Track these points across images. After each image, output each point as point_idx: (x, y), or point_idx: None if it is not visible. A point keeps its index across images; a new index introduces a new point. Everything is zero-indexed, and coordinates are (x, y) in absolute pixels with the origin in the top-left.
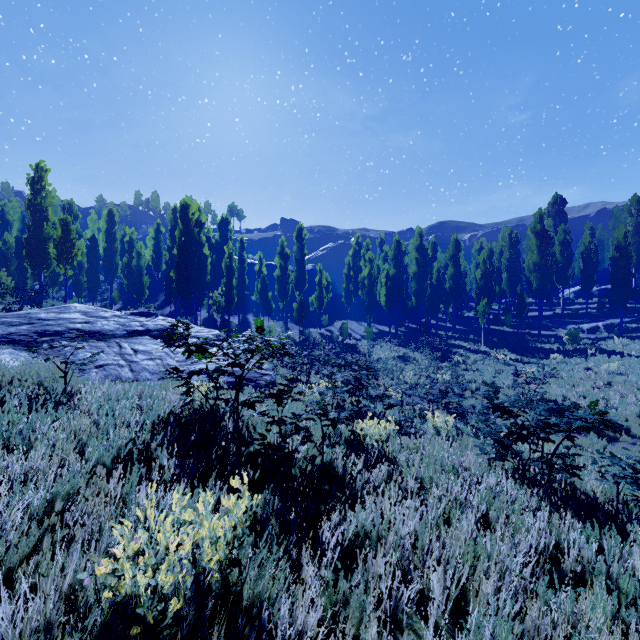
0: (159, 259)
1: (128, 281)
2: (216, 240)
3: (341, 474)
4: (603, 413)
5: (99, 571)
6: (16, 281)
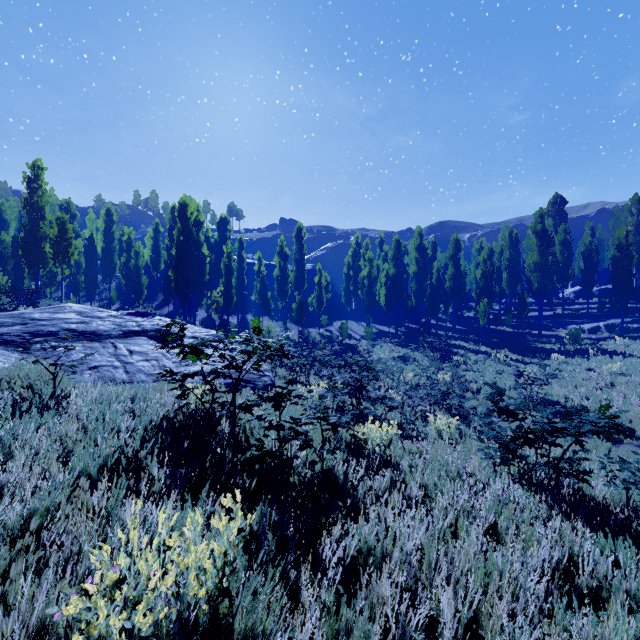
0: (158, 259)
1: (126, 281)
2: (215, 240)
3: (342, 481)
4: (614, 417)
5: (66, 611)
6: (13, 281)
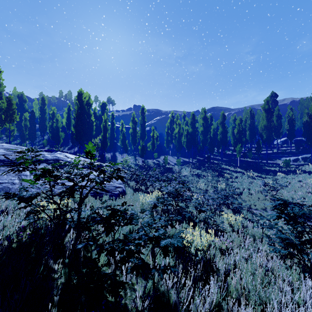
0: (69, 124)
1: (52, 134)
2: (99, 114)
3: (173, 302)
4: None
5: None
6: None
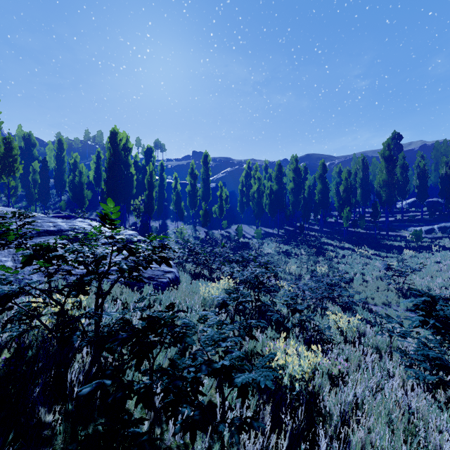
0: (99, 178)
1: (73, 194)
2: (143, 164)
3: None
4: None
5: None
6: None
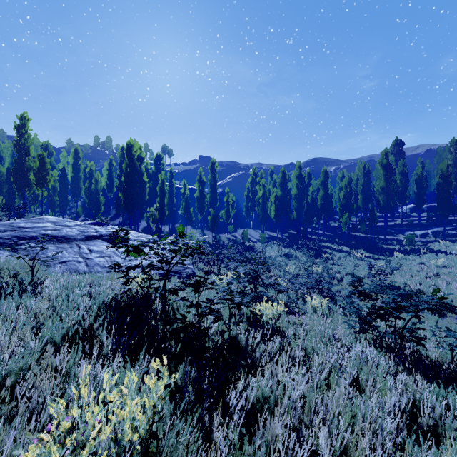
0: (111, 184)
1: (89, 200)
2: (152, 171)
3: (244, 346)
4: (444, 298)
5: (24, 455)
6: (7, 200)
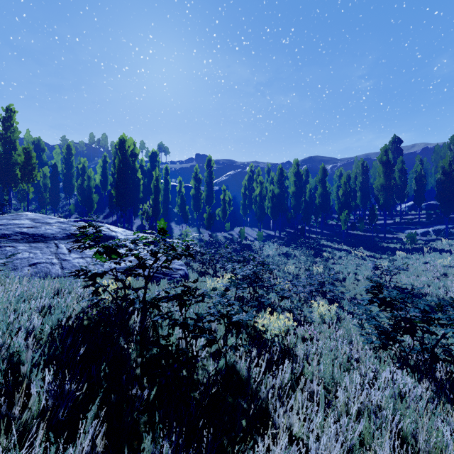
0: (105, 182)
1: (81, 197)
2: (148, 168)
3: (245, 377)
4: None
5: None
6: None
